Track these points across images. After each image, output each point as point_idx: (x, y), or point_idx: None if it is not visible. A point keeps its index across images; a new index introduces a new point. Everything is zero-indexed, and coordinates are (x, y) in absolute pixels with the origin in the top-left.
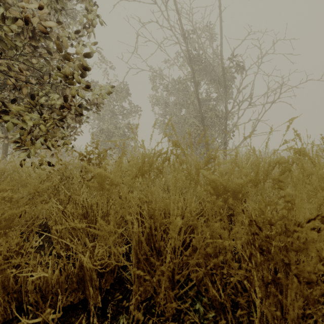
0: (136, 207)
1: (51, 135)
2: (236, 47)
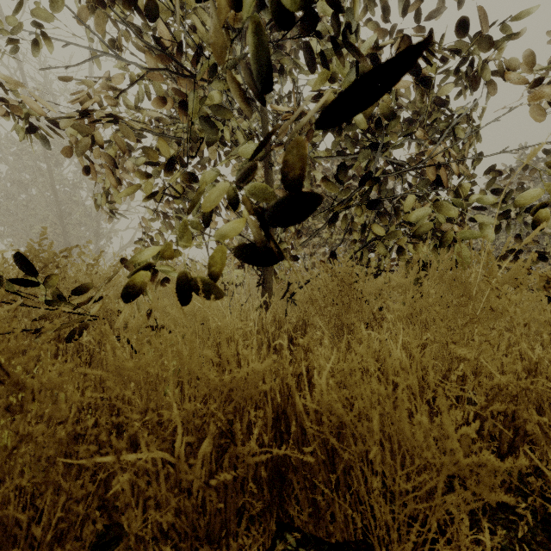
0: None
1: None
2: None
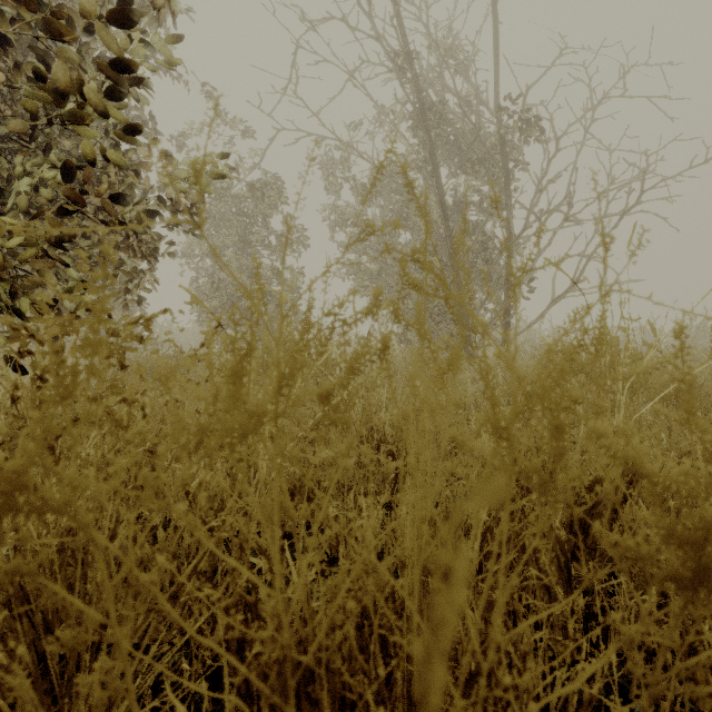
0: (195, 635)
1: (36, 281)
2: (532, 83)
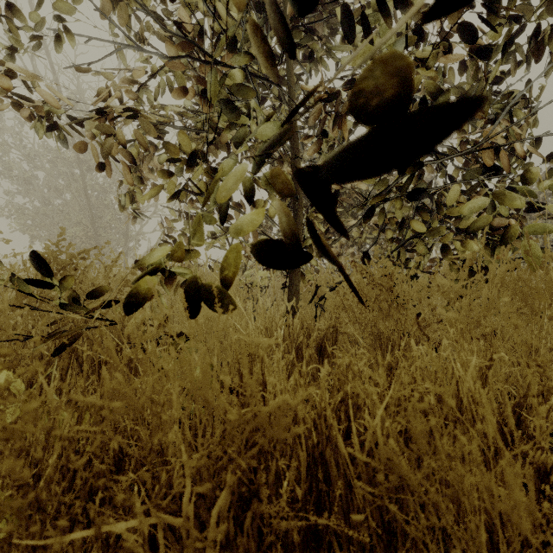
0: None
1: None
2: None
